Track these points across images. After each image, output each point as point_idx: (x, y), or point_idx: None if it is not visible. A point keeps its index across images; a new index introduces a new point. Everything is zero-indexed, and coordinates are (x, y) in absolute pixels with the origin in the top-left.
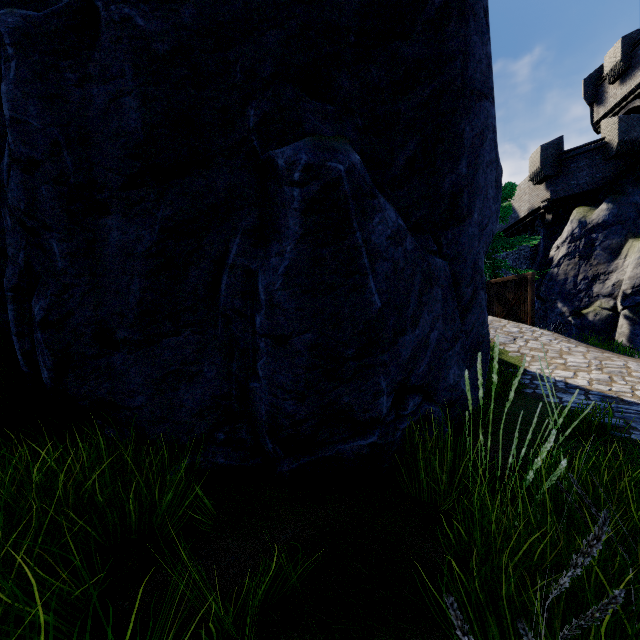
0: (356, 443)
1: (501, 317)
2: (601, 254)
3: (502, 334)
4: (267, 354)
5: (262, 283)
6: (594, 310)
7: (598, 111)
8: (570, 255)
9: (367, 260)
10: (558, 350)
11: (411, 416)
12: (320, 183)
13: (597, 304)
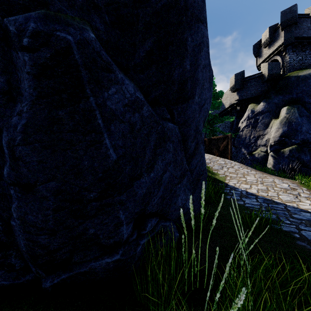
0: (104, 261)
1: (217, 155)
2: (261, 126)
3: (216, 165)
4: (18, 199)
5: (5, 139)
6: (258, 152)
7: (259, 60)
8: (247, 126)
9: (101, 121)
10: (242, 173)
11: (150, 232)
12: (50, 50)
13: (259, 149)
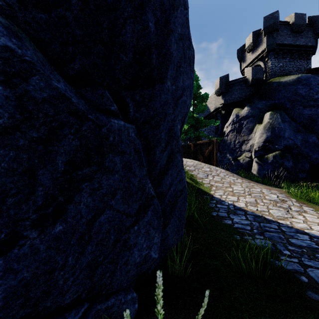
0: None
1: (202, 161)
2: (245, 131)
3: (201, 172)
4: None
5: None
6: (243, 158)
7: (243, 65)
8: (232, 131)
9: None
10: (229, 182)
11: None
12: None
13: (244, 155)
